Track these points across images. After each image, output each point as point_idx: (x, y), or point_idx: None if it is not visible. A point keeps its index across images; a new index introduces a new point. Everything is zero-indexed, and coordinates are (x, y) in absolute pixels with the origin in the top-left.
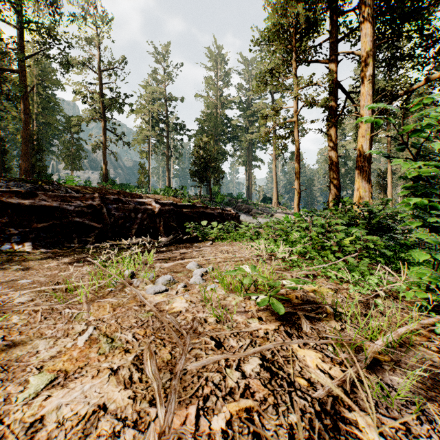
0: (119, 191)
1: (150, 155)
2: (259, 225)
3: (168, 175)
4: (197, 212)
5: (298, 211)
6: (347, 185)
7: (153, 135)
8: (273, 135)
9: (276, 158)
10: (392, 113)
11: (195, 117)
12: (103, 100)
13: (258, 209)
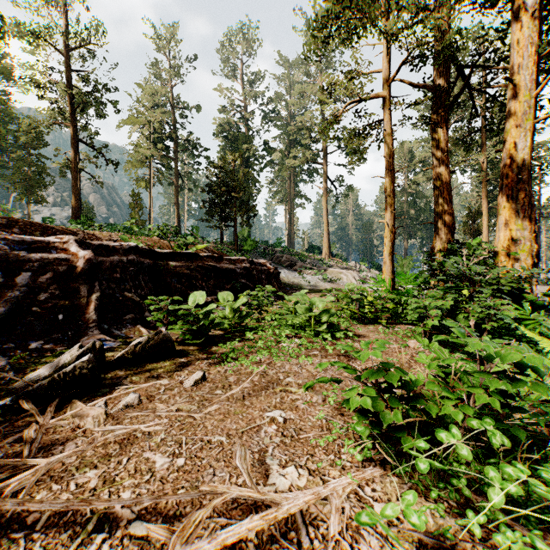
0: (18, 220)
1: (151, 184)
2: (308, 285)
3: (178, 213)
4: (200, 266)
5: (392, 266)
6: (417, 231)
7: (155, 155)
8: (324, 160)
9: (327, 192)
10: None
11: (217, 134)
12: (70, 94)
13: (305, 261)
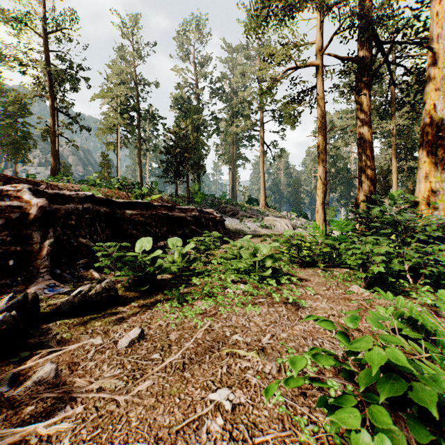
0: None
1: (119, 147)
2: (248, 231)
3: (140, 171)
4: (154, 215)
5: (323, 214)
6: (337, 187)
7: (122, 123)
8: (261, 128)
9: (263, 154)
10: (396, 103)
11: (173, 107)
12: (49, 70)
13: (245, 211)
